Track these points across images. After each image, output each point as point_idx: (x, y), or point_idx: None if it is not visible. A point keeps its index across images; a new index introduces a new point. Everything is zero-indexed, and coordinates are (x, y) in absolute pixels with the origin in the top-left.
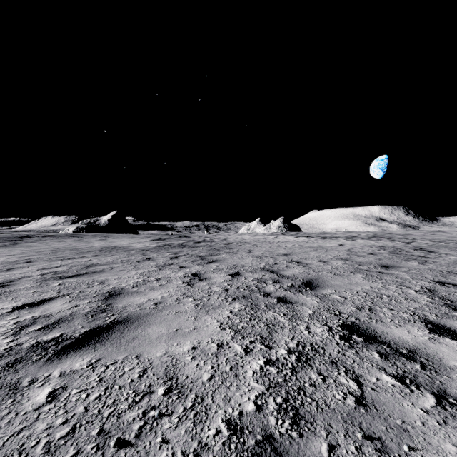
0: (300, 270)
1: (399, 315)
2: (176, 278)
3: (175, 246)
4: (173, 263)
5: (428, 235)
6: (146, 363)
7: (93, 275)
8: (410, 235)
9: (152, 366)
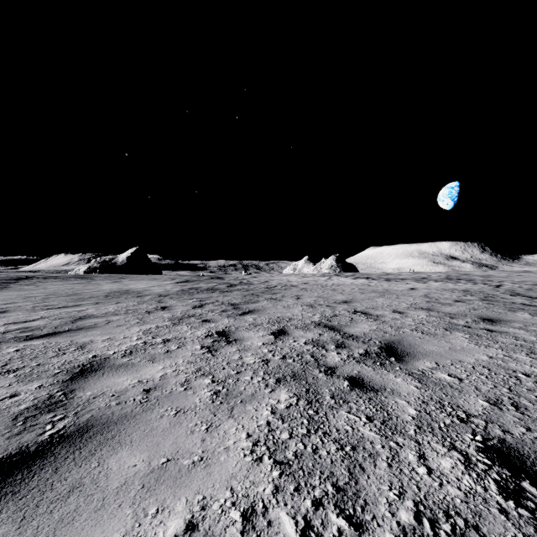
0: (372, 325)
1: None
2: (192, 340)
3: (203, 290)
4: (194, 315)
5: (514, 276)
6: None
7: (76, 334)
8: (492, 276)
9: None
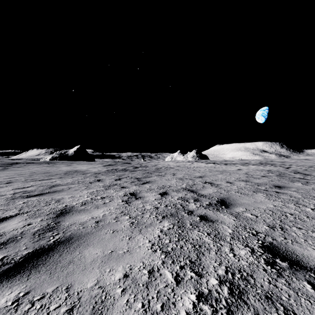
0: (214, 190)
1: (310, 235)
2: (117, 197)
3: (119, 170)
4: (116, 184)
5: (299, 162)
6: (75, 298)
7: (53, 194)
8: (286, 162)
9: (80, 303)
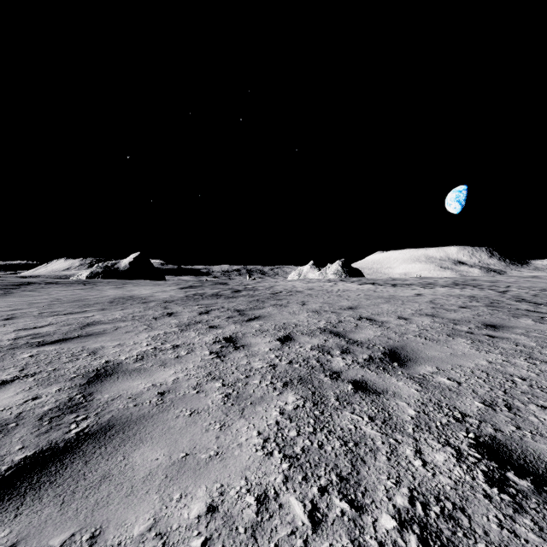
0: (376, 331)
1: None
2: (201, 345)
3: (208, 296)
4: (201, 321)
5: (522, 281)
6: None
7: (86, 340)
8: (500, 281)
9: None
